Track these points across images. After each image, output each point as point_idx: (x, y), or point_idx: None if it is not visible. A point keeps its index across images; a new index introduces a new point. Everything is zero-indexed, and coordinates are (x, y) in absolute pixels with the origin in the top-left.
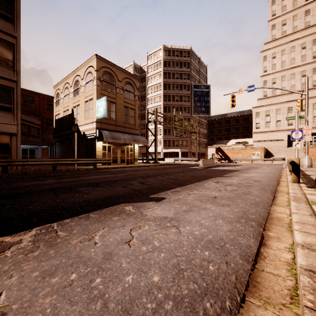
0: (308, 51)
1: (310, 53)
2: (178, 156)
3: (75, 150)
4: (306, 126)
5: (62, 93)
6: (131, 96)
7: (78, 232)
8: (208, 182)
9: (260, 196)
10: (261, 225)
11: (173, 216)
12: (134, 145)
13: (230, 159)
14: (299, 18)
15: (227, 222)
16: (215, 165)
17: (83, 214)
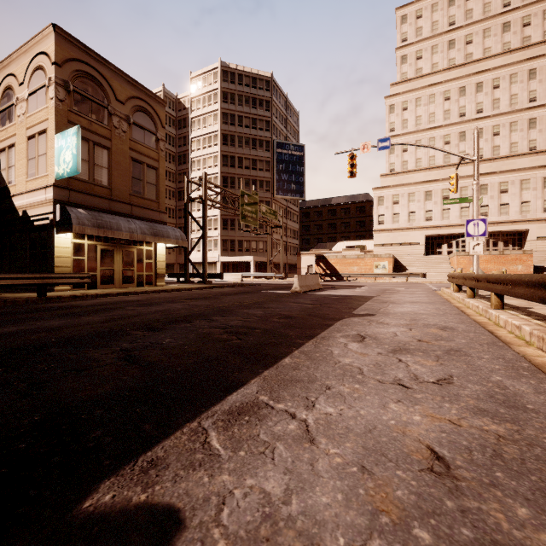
0: (453, 104)
1: (456, 108)
2: (250, 269)
3: None
4: None
5: None
6: (149, 139)
7: None
8: (337, 342)
9: None
10: None
11: None
12: (155, 246)
13: (341, 275)
14: (440, 50)
15: None
16: (320, 287)
17: None
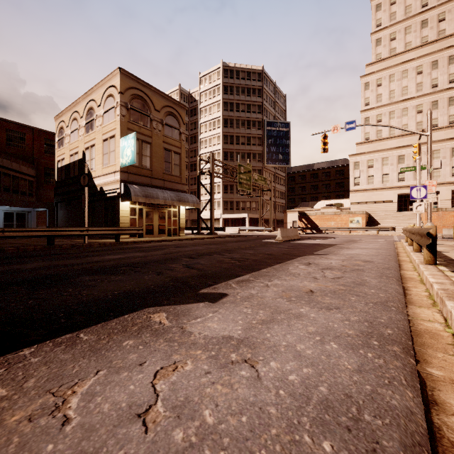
0: (425, 77)
1: (428, 80)
2: (245, 224)
3: (85, 214)
4: (428, 180)
5: (68, 127)
6: (175, 134)
7: (37, 386)
8: (293, 265)
9: (384, 288)
10: (409, 351)
11: (242, 335)
12: (179, 208)
13: (319, 229)
14: (413, 30)
15: (346, 347)
16: (298, 237)
17: (66, 334)
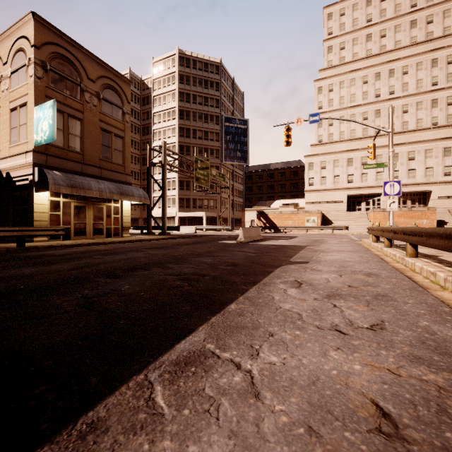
0: (370, 87)
1: (373, 90)
2: (203, 223)
3: None
4: None
5: None
6: (116, 113)
7: None
8: (277, 288)
9: None
10: None
11: None
12: (121, 203)
13: (278, 228)
14: (360, 42)
15: None
16: (261, 238)
17: None
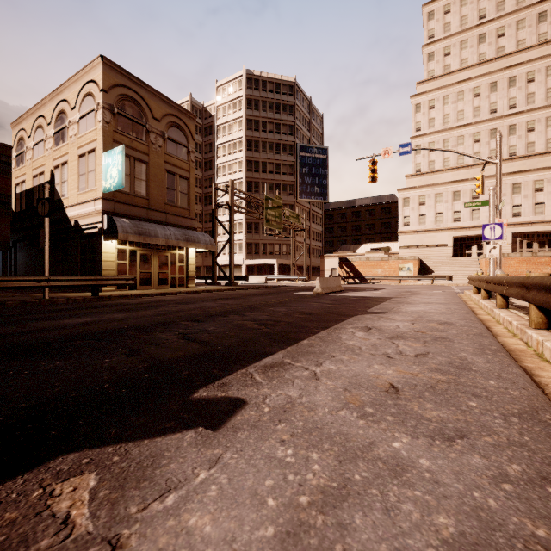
0: (483, 100)
1: (487, 105)
2: (274, 272)
3: (45, 257)
4: (498, 218)
5: (30, 137)
6: (181, 152)
7: None
8: (347, 331)
9: (506, 375)
10: None
11: None
12: (187, 250)
13: (364, 278)
14: (470, 45)
15: None
16: (341, 289)
17: None
